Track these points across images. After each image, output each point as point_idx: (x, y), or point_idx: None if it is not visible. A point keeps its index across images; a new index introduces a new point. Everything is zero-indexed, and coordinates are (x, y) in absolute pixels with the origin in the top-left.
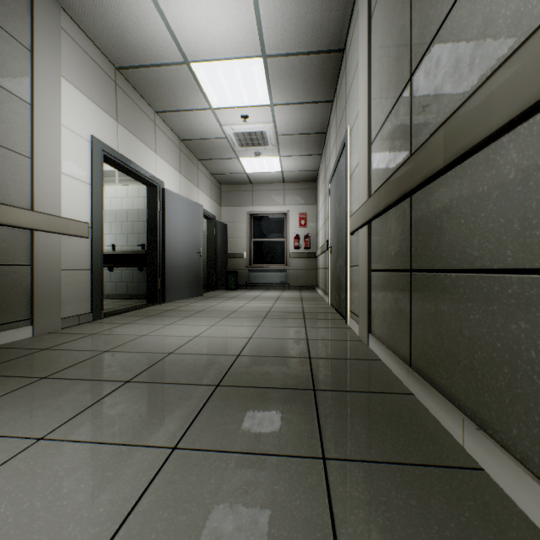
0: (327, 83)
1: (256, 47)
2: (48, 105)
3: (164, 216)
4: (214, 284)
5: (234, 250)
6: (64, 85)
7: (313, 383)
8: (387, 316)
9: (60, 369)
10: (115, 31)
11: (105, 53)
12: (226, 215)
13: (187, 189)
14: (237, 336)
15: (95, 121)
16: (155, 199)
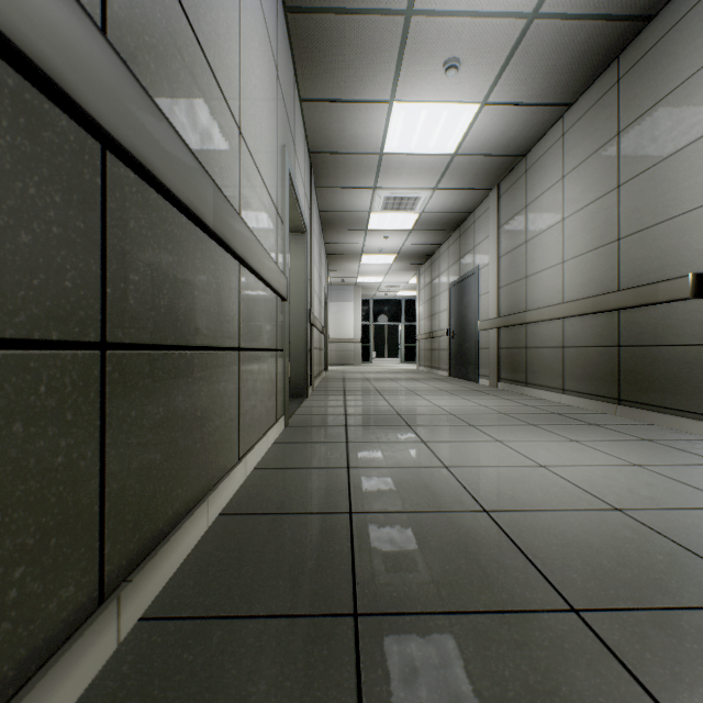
0: None
1: None
2: None
3: None
4: None
5: None
6: None
7: (358, 641)
8: None
9: None
10: None
11: None
12: None
13: None
14: None
15: None
16: None
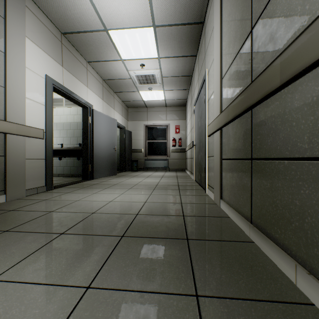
0: (193, 44)
1: (149, 20)
2: (16, 54)
3: (93, 126)
4: (124, 168)
5: (136, 147)
6: (27, 42)
7: (186, 234)
8: (234, 189)
9: (18, 225)
10: (60, 9)
11: (54, 23)
12: (131, 126)
13: (107, 110)
14: (137, 201)
15: (48, 66)
16: (87, 115)
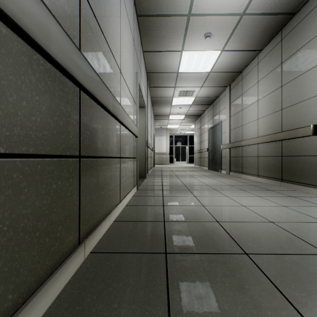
0: None
1: None
2: None
3: None
4: None
5: None
6: None
7: (166, 260)
8: (29, 240)
9: None
10: None
11: None
12: None
13: None
14: None
15: None
16: None
